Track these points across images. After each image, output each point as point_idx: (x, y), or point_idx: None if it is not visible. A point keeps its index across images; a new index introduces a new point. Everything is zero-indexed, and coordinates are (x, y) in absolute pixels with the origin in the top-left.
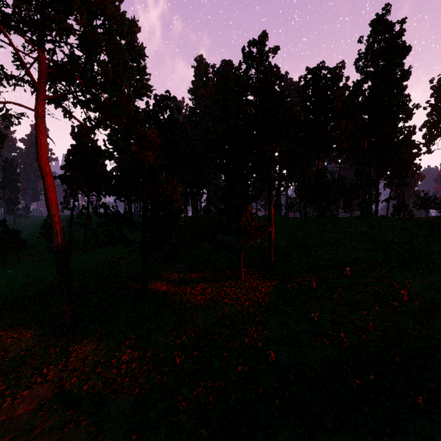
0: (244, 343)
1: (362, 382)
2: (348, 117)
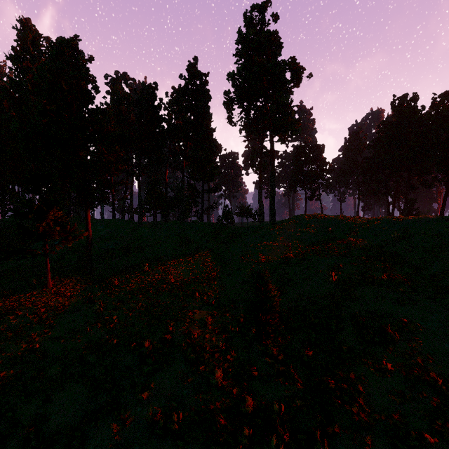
0: (21, 349)
1: (108, 347)
2: (173, 137)
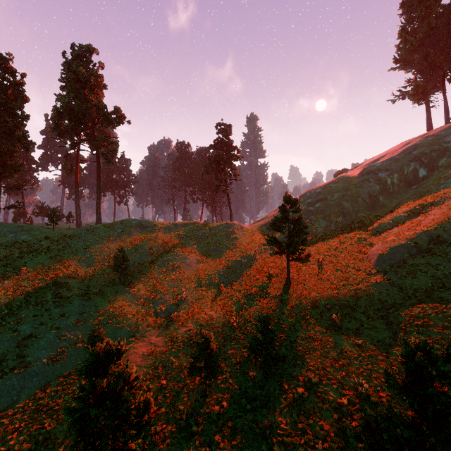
0: None
1: (1, 316)
2: None
